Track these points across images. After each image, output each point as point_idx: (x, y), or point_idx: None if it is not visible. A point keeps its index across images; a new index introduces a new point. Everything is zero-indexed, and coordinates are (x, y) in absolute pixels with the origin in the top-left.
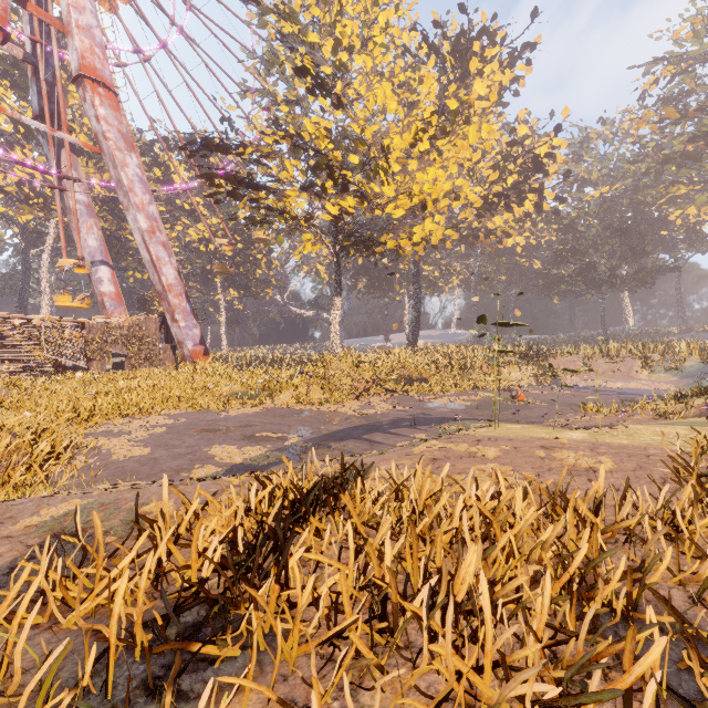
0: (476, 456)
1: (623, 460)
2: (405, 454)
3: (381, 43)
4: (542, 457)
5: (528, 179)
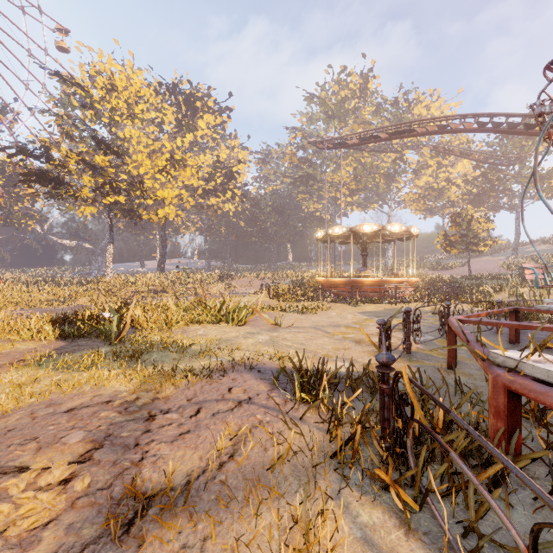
0: None
1: None
2: None
3: (139, 117)
4: None
5: (227, 183)
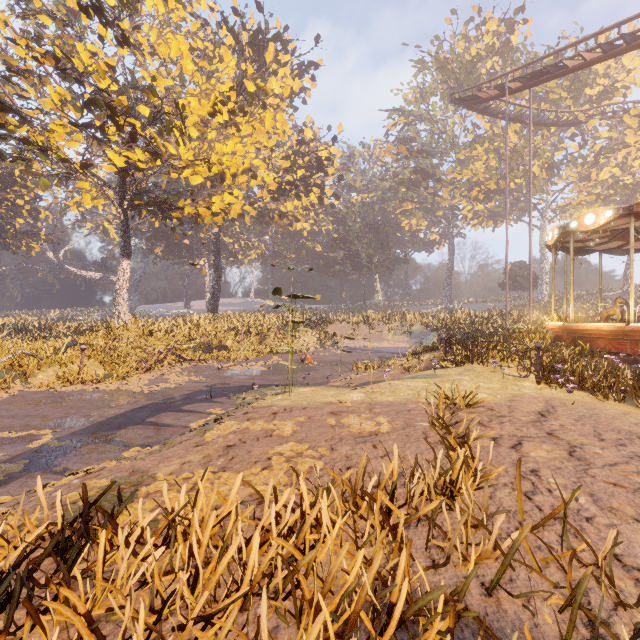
0: (273, 434)
1: (394, 418)
2: (194, 444)
3: None
4: (333, 425)
5: (313, 175)
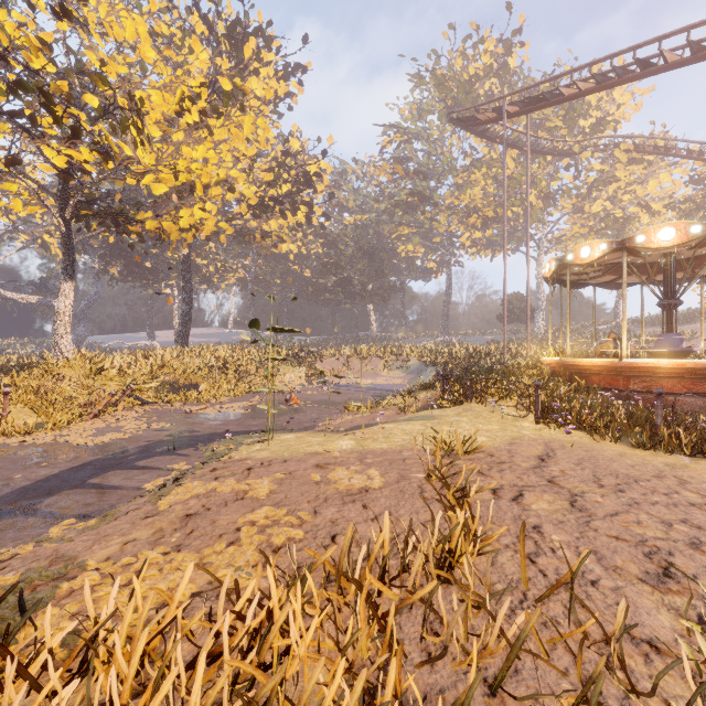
0: (245, 496)
1: (387, 470)
2: (143, 515)
3: None
4: (318, 481)
5: (300, 191)
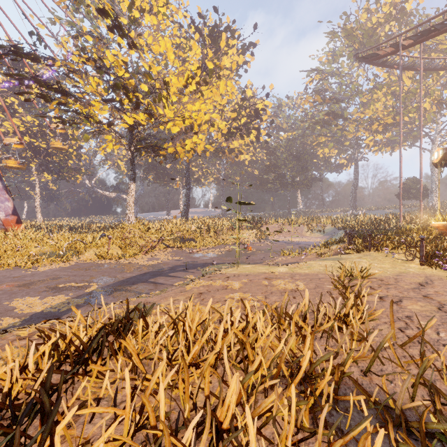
0: (227, 288)
1: (308, 283)
2: (180, 291)
3: (163, 13)
4: (266, 285)
5: (252, 121)
